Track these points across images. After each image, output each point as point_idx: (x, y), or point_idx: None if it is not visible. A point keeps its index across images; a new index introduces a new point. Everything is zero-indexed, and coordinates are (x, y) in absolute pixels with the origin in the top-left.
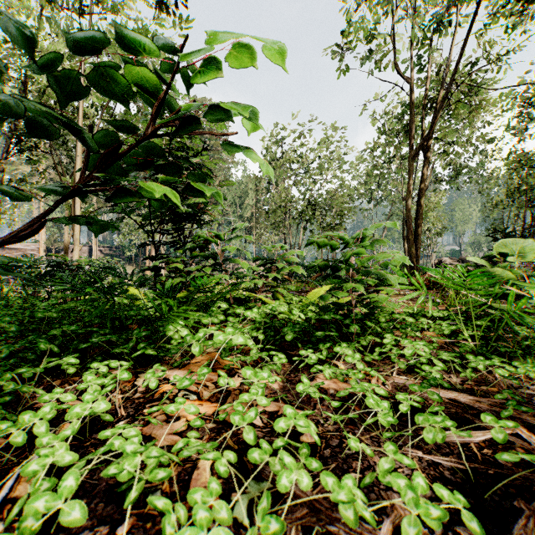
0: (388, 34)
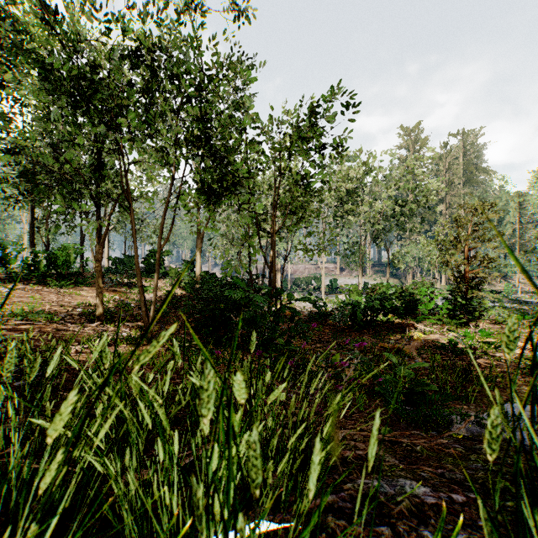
0: None
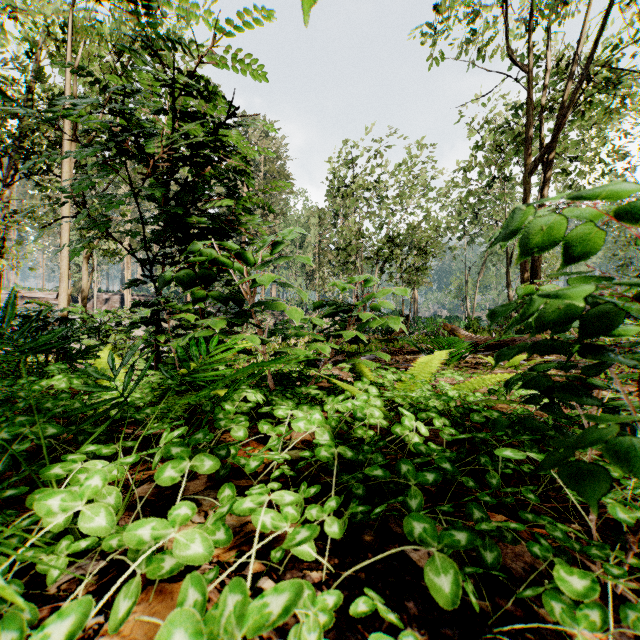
0: (496, 6)
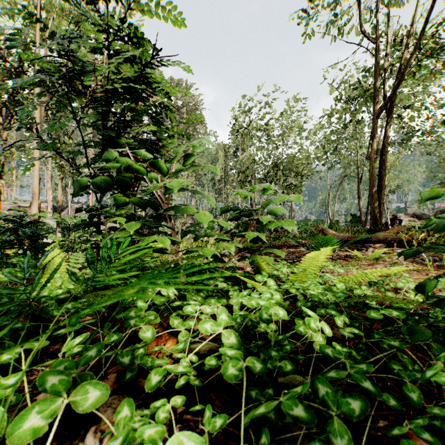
0: None
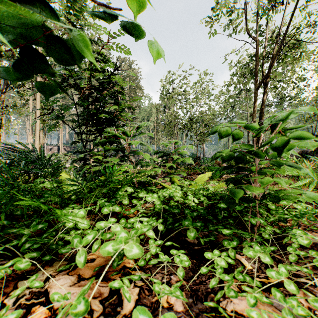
0: (241, 9)
